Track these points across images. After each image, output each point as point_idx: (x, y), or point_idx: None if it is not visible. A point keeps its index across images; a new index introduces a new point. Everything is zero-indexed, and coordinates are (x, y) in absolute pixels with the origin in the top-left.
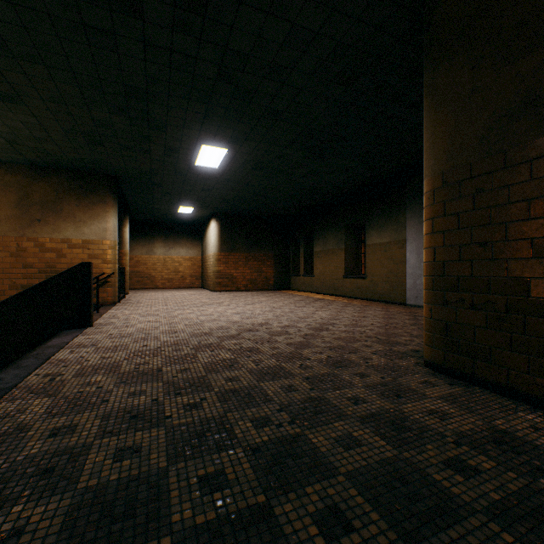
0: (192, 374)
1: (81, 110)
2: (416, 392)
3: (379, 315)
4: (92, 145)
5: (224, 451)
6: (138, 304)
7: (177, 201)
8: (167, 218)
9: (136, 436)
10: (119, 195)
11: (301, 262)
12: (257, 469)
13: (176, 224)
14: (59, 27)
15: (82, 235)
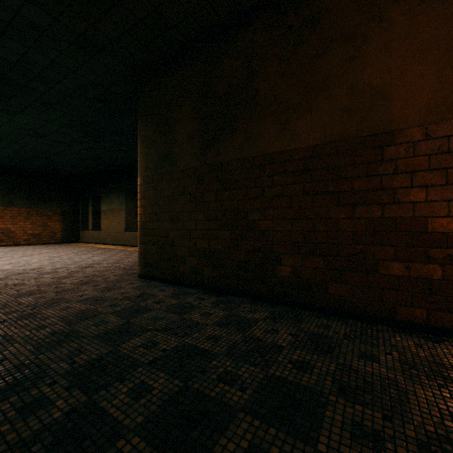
0: None
1: None
2: (122, 287)
3: None
4: None
5: None
6: None
7: None
8: None
9: None
10: None
11: (90, 218)
12: (2, 326)
13: None
14: None
15: None
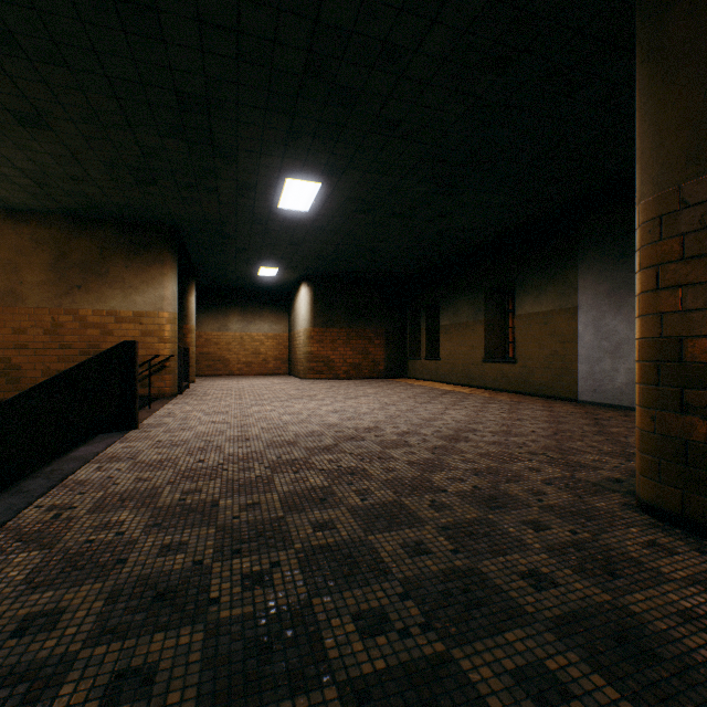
0: (262, 513)
1: (123, 134)
2: (643, 566)
3: (541, 418)
4: (142, 185)
5: (303, 694)
6: (204, 397)
7: (256, 260)
8: (245, 283)
9: (152, 643)
10: (182, 253)
11: (422, 340)
12: None
13: (256, 292)
14: (81, 5)
15: (132, 305)
